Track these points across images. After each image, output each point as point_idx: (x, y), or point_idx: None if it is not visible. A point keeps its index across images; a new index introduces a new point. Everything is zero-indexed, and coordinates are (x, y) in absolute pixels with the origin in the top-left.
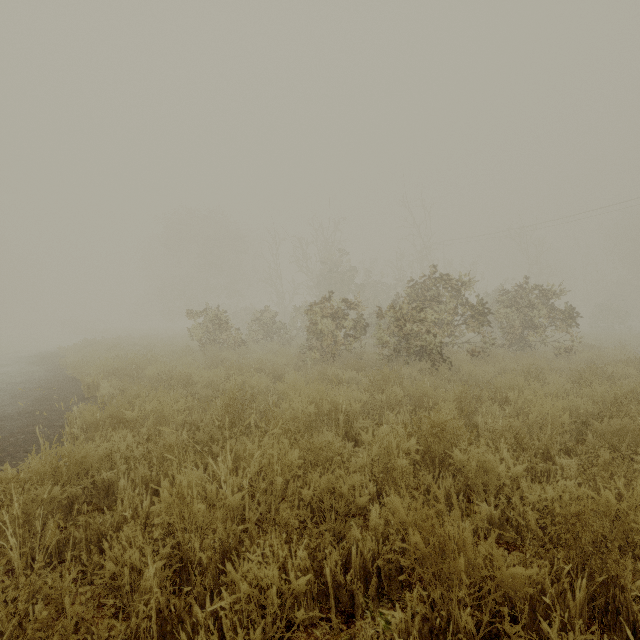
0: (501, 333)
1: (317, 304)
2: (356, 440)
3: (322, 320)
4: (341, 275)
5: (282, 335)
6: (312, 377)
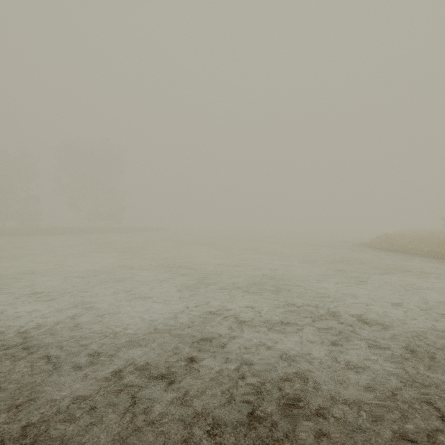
0: None
1: None
2: None
3: None
4: None
5: None
6: None
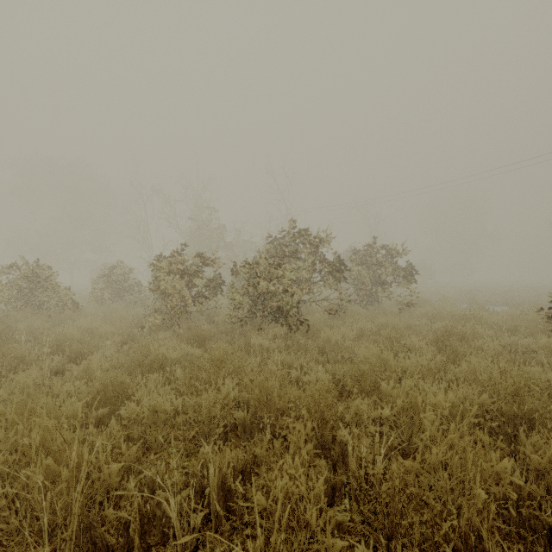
0: (354, 289)
1: (161, 258)
2: (108, 545)
3: (163, 277)
4: (210, 232)
5: (134, 293)
6: (128, 357)
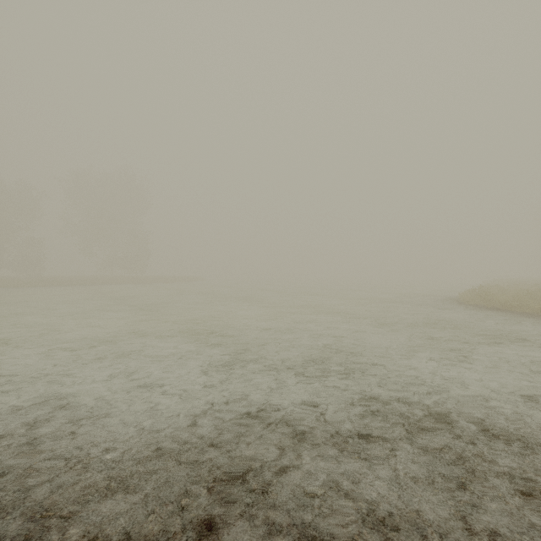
0: None
1: None
2: None
3: None
4: None
5: None
6: None
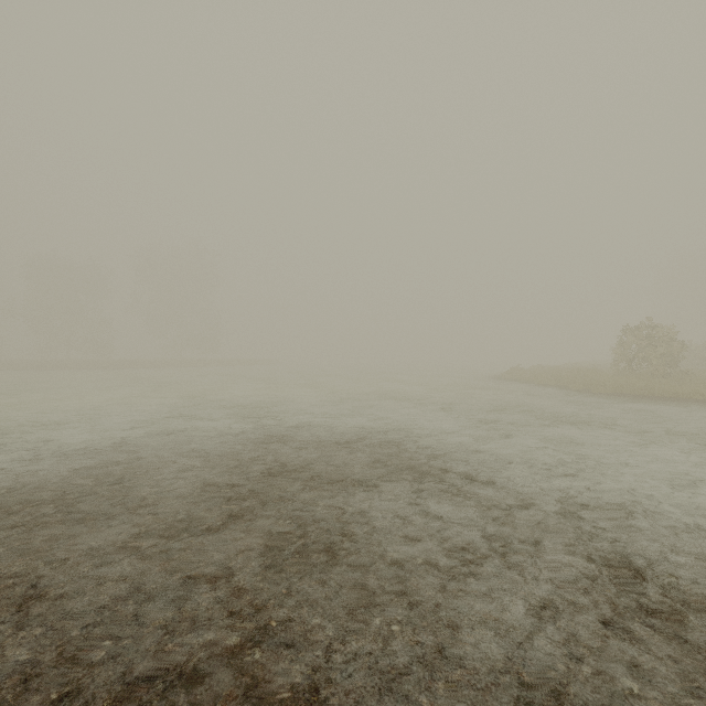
0: None
1: None
2: None
3: None
4: None
5: None
6: None
